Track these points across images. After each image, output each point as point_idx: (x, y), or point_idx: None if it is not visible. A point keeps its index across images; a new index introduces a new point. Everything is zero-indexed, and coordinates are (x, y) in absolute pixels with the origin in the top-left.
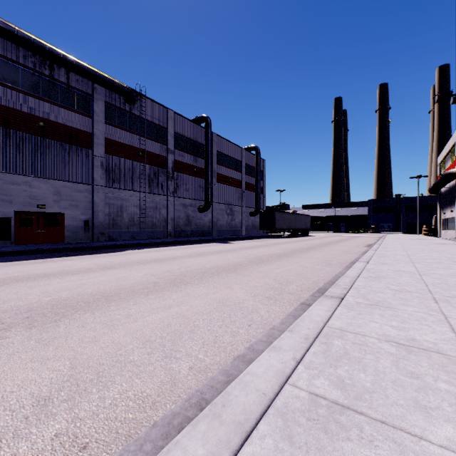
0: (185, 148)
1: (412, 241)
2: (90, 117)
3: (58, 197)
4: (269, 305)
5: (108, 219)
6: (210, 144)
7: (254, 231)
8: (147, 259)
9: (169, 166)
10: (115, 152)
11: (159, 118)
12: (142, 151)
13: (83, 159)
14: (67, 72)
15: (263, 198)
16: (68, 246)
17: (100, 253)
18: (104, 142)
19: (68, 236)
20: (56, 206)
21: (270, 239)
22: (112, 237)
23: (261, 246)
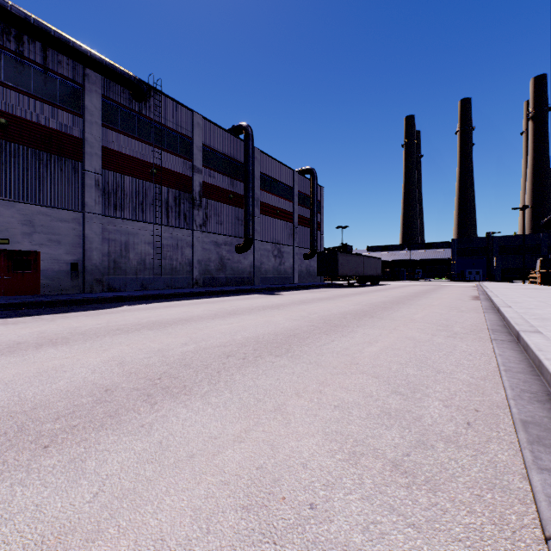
0: (218, 167)
1: (535, 292)
2: (79, 116)
3: (29, 229)
4: (427, 529)
5: (107, 261)
6: (251, 162)
7: (309, 279)
8: (141, 323)
9: (195, 190)
10: (118, 167)
11: (181, 124)
12: (156, 168)
13: (68, 175)
14: (44, 48)
15: (321, 236)
16: (32, 300)
17: (77, 310)
18: (100, 152)
19: (46, 285)
20: (27, 242)
21: (331, 288)
22: (112, 286)
23: (324, 300)
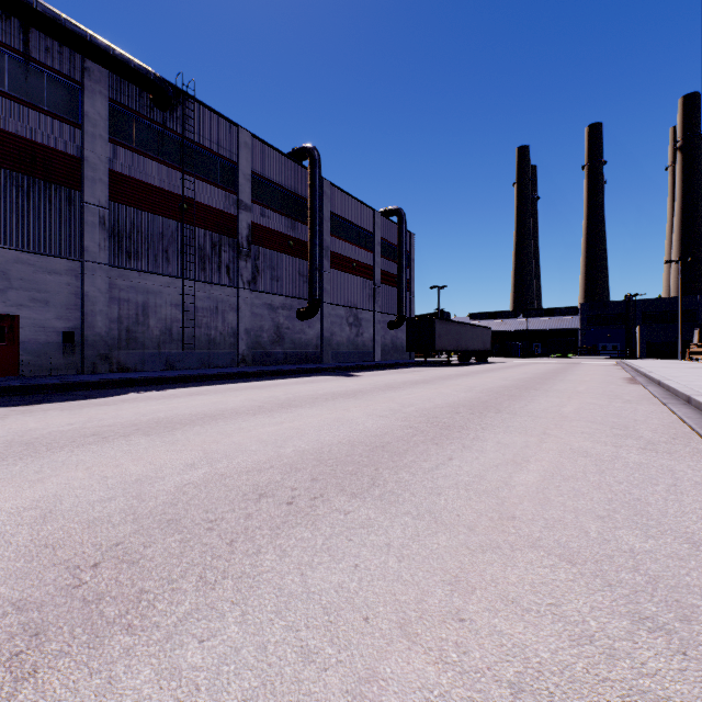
0: (273, 203)
1: None
2: (76, 127)
3: (2, 283)
4: None
5: (117, 330)
6: (318, 198)
7: (396, 355)
8: (138, 422)
9: (241, 233)
10: (132, 199)
11: (222, 143)
12: (188, 202)
13: (60, 208)
14: (24, 29)
15: (411, 298)
16: None
17: (55, 400)
18: (107, 177)
19: (27, 363)
20: None
21: (426, 367)
22: (125, 365)
23: (419, 383)
